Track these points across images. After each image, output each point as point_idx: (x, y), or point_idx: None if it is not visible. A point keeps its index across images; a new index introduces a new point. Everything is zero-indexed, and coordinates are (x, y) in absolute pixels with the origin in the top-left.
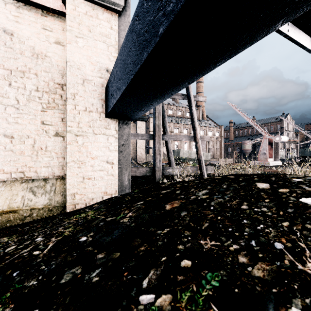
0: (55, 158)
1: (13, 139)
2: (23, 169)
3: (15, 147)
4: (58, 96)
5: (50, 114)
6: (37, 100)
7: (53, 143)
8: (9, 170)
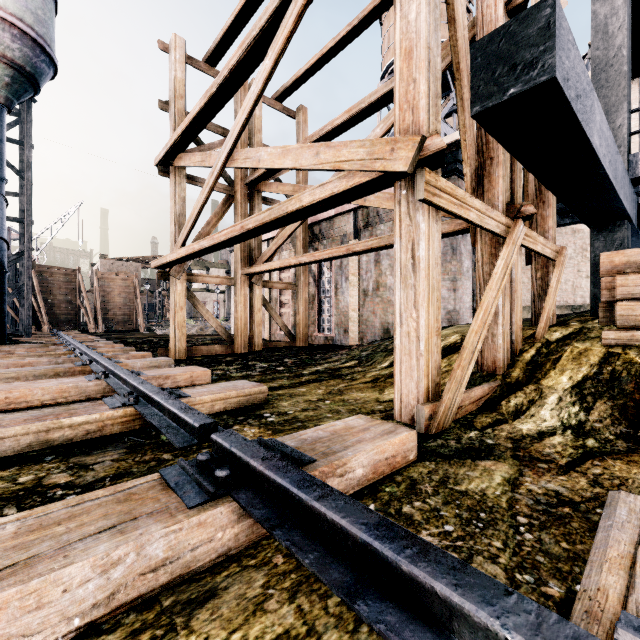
0: (586, 292)
1: (561, 283)
2: (566, 299)
3: (562, 287)
4: (588, 252)
5: (583, 265)
6: (574, 258)
7: (585, 283)
8: (559, 300)
